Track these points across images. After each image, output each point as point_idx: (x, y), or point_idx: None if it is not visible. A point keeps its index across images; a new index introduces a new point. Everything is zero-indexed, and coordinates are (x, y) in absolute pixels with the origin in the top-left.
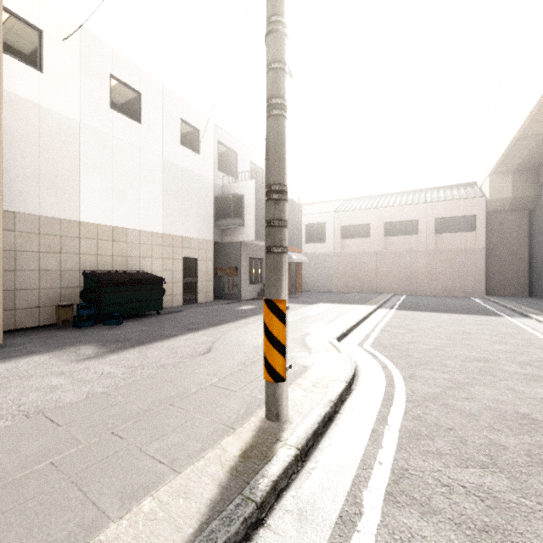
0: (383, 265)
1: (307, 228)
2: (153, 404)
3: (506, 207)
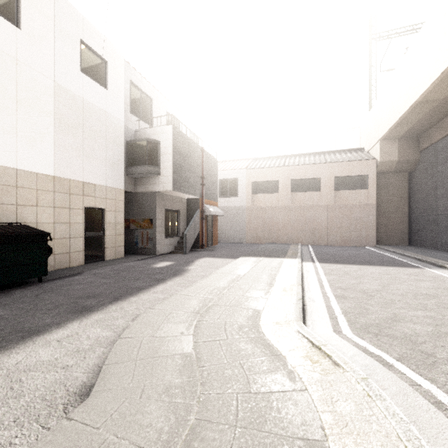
0: (290, 218)
1: (221, 183)
2: None
3: (391, 169)
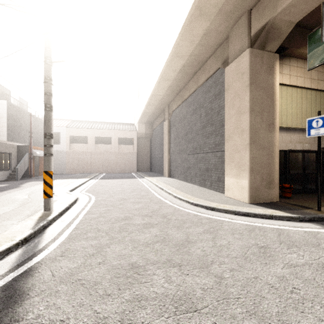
0: (94, 159)
1: None
2: None
3: (143, 136)
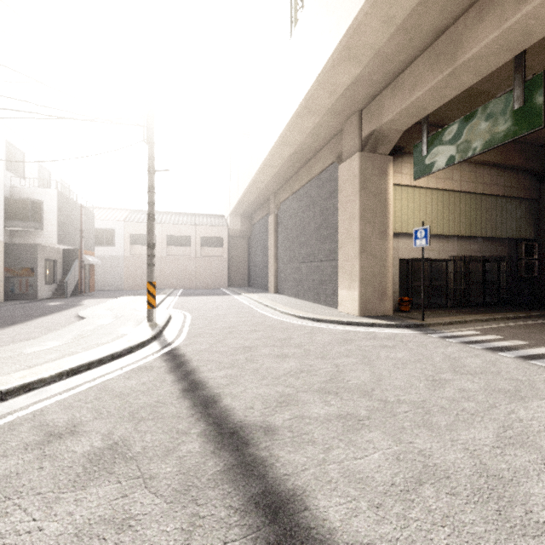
0: (166, 268)
1: (96, 232)
2: (95, 327)
3: (238, 234)
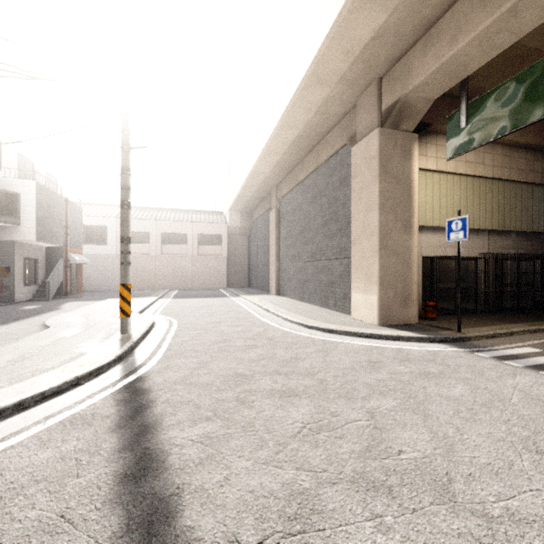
0: (161, 267)
1: (86, 229)
2: (52, 342)
3: (237, 232)
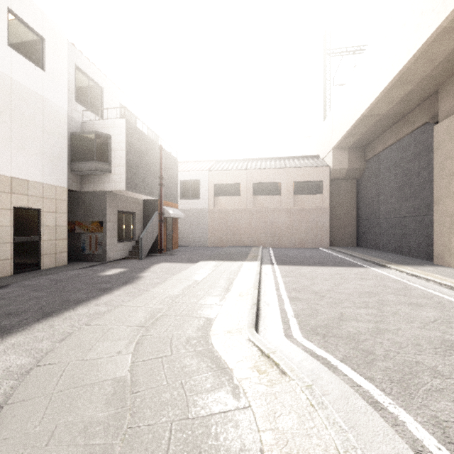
0: (252, 222)
1: (182, 184)
2: None
3: (342, 176)
